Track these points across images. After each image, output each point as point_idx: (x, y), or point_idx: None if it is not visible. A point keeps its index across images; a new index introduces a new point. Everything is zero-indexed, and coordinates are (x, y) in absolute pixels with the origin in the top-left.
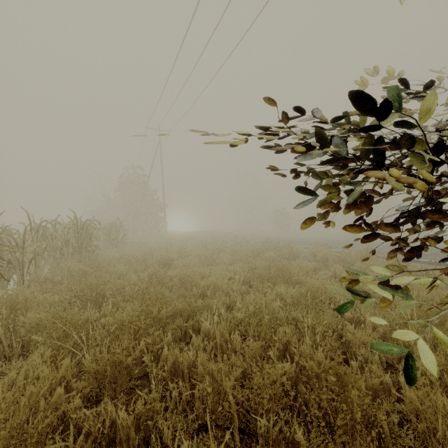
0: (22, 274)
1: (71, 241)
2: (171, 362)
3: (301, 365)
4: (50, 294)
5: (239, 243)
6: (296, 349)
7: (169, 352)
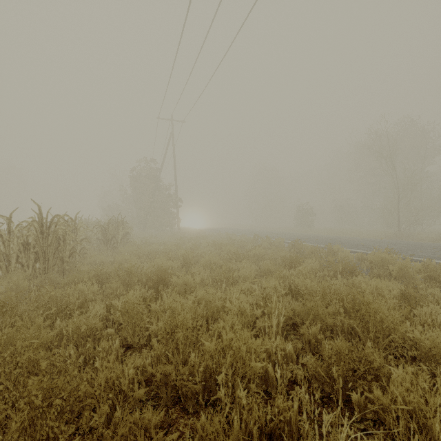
0: None
1: (32, 245)
2: None
3: None
4: None
5: (261, 244)
6: None
7: None
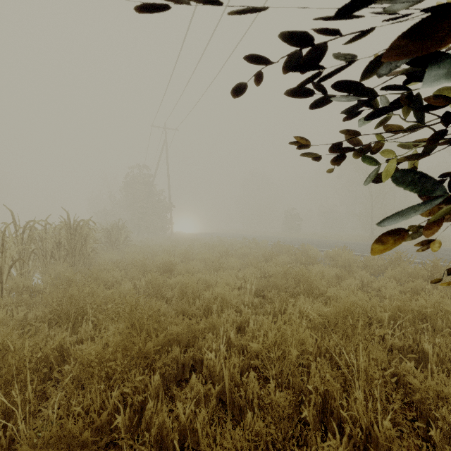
0: (1, 282)
1: (63, 244)
2: (157, 427)
3: (355, 439)
4: (26, 307)
5: (248, 246)
6: (346, 413)
7: (154, 409)
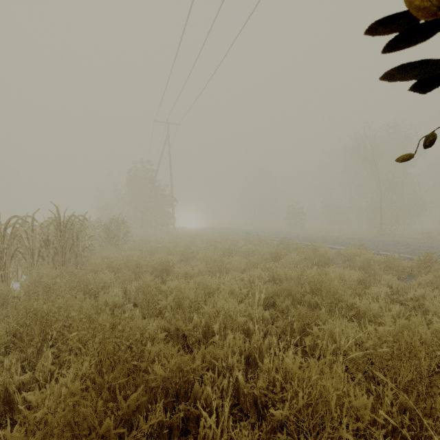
0: None
1: (51, 241)
2: None
3: None
4: None
5: (252, 242)
6: None
7: None
